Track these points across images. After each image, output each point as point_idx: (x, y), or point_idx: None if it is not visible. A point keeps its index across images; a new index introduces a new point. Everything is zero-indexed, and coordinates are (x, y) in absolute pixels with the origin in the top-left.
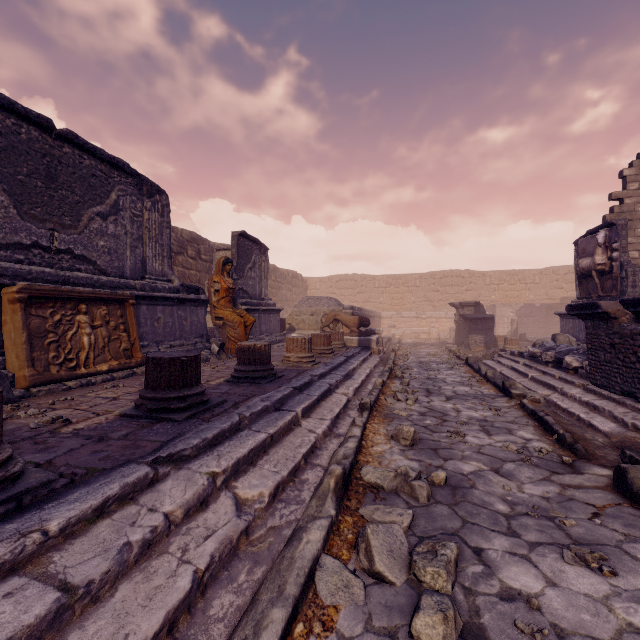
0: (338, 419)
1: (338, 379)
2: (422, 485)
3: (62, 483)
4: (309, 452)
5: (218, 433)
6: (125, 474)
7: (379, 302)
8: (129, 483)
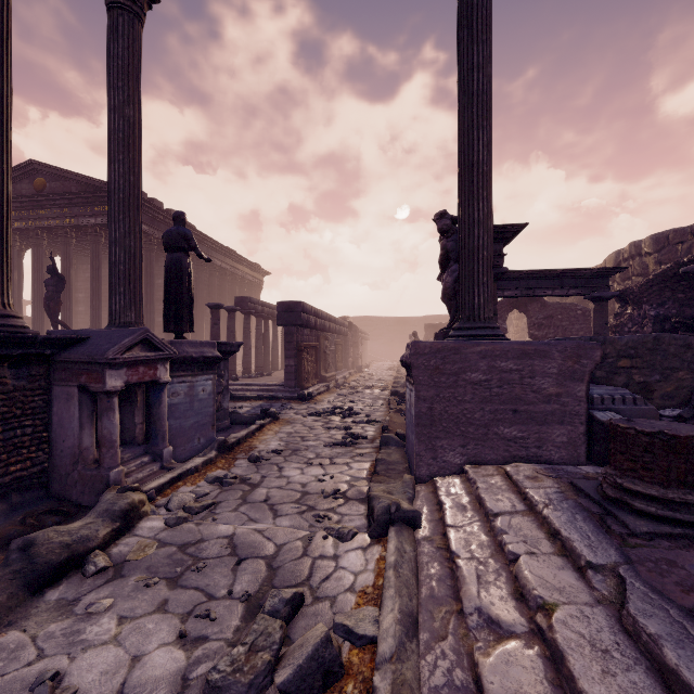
0: None
1: None
2: None
3: (617, 528)
4: None
5: (693, 689)
6: (596, 548)
7: None
8: (570, 541)
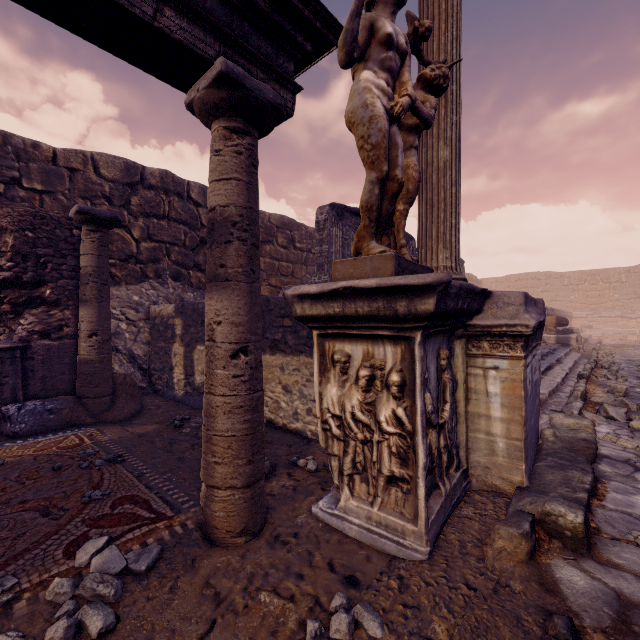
0: (564, 380)
1: (553, 361)
2: (633, 403)
3: None
4: (556, 387)
5: None
6: None
7: (569, 301)
8: None
